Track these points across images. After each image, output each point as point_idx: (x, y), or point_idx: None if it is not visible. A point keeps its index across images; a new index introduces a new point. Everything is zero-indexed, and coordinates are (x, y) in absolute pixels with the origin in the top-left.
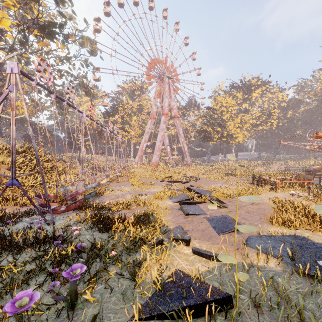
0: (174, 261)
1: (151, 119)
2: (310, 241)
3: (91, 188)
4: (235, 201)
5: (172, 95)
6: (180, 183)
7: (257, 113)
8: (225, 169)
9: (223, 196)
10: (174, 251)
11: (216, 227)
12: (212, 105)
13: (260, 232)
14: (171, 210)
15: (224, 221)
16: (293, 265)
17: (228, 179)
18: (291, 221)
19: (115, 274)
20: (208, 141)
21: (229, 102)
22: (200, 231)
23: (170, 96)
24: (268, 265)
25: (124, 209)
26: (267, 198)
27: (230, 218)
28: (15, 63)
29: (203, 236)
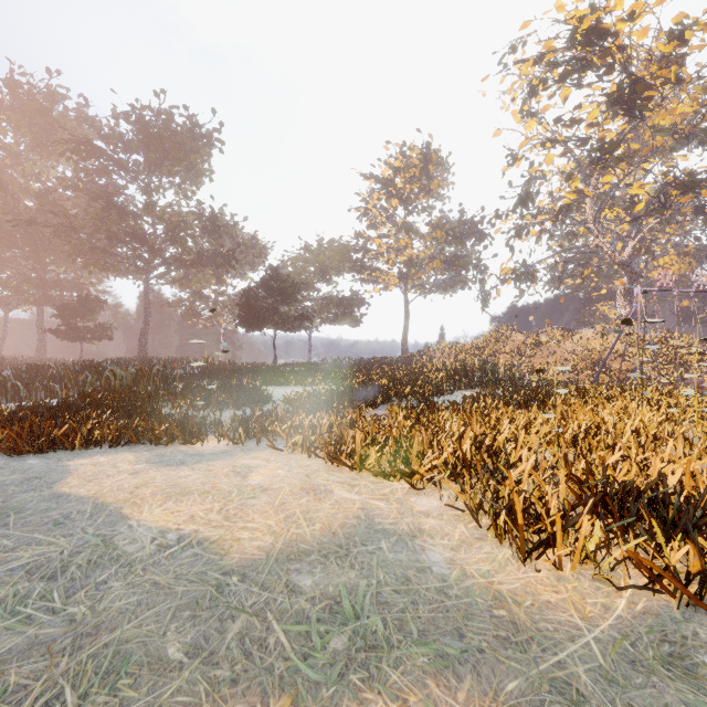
0: None
1: None
2: None
3: None
4: None
5: None
6: None
7: None
8: None
9: None
10: None
11: None
12: None
13: None
14: None
15: None
16: None
17: None
18: None
19: None
20: None
21: None
22: None
23: None
24: None
25: None
26: None
27: None
28: (639, 288)
29: None
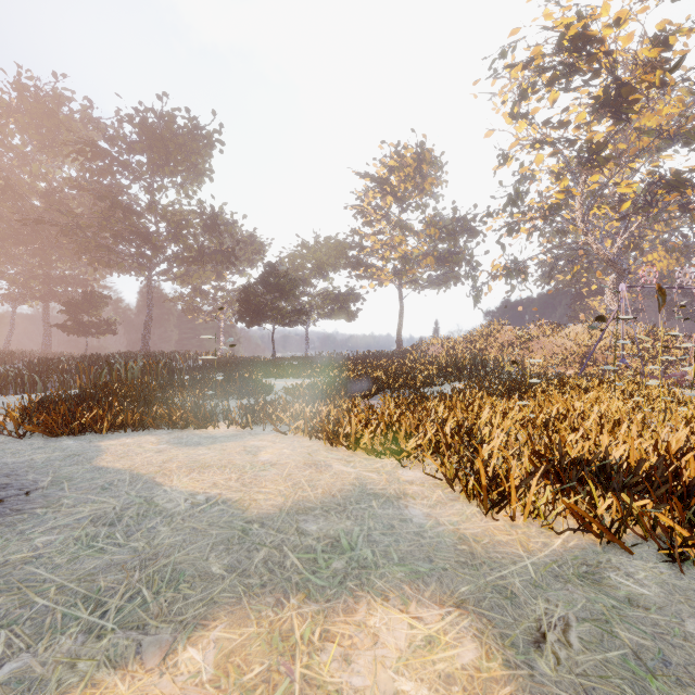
0: None
1: None
2: None
3: None
4: None
5: None
6: None
7: None
8: None
9: None
10: None
11: None
12: None
13: None
14: None
15: None
16: None
17: None
18: None
19: None
20: None
21: None
22: None
23: None
24: None
25: None
26: None
27: None
28: (623, 284)
29: None
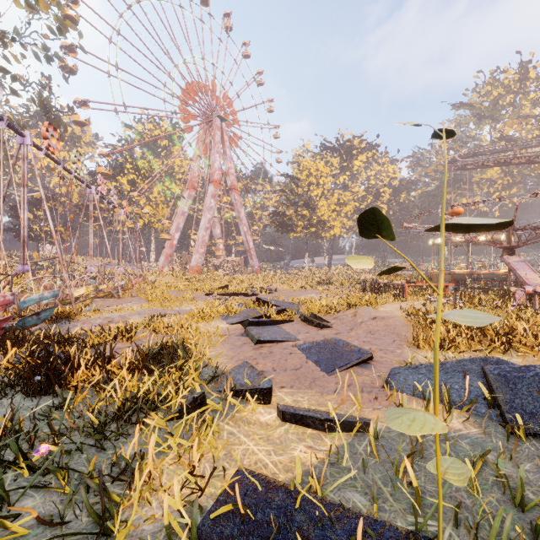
0: (234, 447)
1: (189, 190)
2: (513, 365)
3: (42, 304)
4: (343, 316)
5: (228, 151)
6: (242, 296)
7: (361, 191)
8: (315, 277)
9: (321, 311)
10: (234, 421)
11: (320, 360)
12: (294, 173)
13: (409, 360)
14: (227, 337)
15: (333, 348)
16: (495, 419)
17: (324, 289)
18: (449, 338)
19: (36, 524)
20: (287, 231)
21: (320, 169)
22: (291, 370)
23: (223, 151)
24: (450, 425)
25: (118, 340)
26: (396, 309)
27: (343, 342)
28: None
29: (298, 380)
